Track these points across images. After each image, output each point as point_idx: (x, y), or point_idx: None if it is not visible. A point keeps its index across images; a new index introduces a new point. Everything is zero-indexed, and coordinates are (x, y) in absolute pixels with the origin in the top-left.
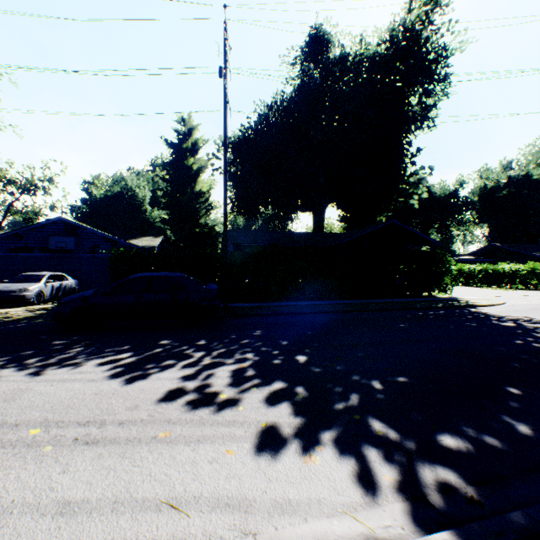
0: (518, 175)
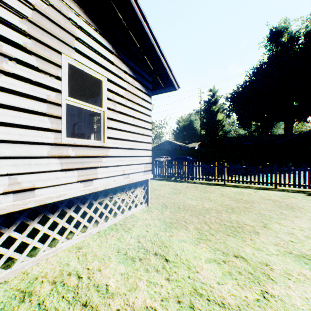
0: None
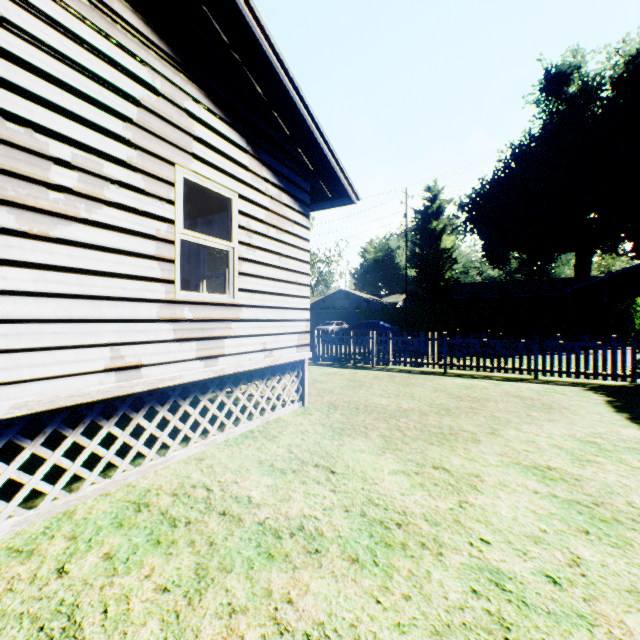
0: None
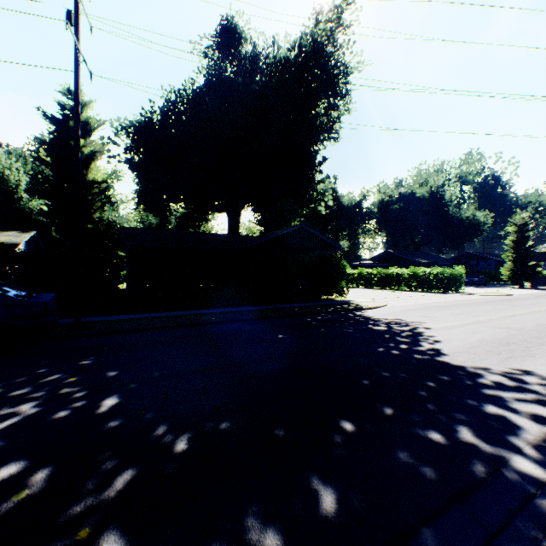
0: (406, 192)
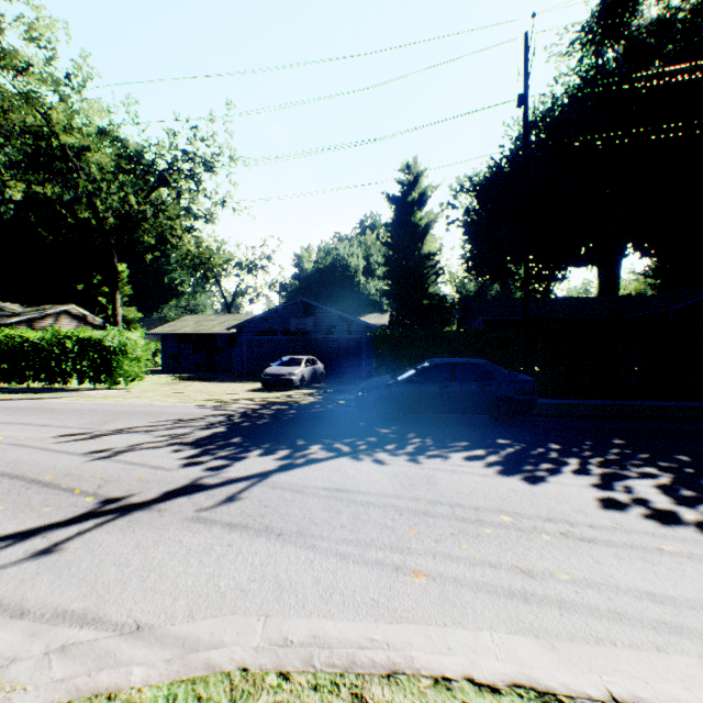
0: None
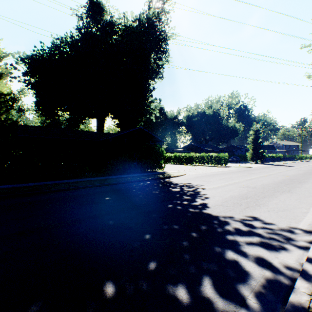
0: (201, 112)
